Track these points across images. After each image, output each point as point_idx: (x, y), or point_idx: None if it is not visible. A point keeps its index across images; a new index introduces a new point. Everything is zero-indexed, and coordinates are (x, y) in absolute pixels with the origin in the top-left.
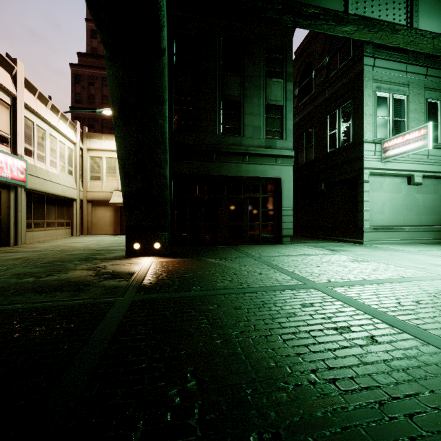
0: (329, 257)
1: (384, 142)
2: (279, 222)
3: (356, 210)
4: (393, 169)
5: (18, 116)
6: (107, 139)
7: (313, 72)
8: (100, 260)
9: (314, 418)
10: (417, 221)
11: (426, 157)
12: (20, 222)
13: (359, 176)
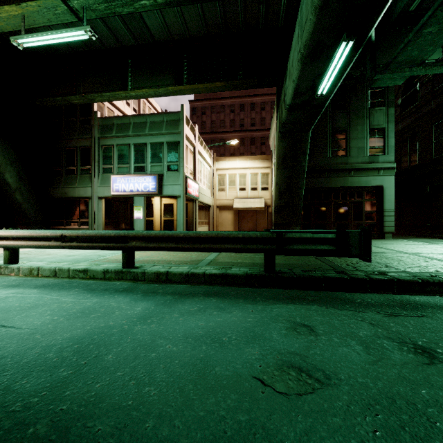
0: (425, 246)
1: None
2: (381, 221)
3: None
4: None
5: (196, 158)
6: (229, 160)
7: (417, 84)
8: None
9: (397, 265)
10: None
11: None
12: (196, 221)
13: None
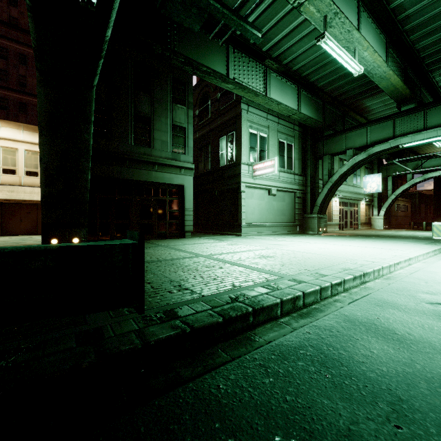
0: (216, 243)
1: (254, 165)
2: (183, 220)
3: (237, 212)
4: (259, 184)
5: None
6: None
7: (209, 101)
8: None
9: (193, 282)
10: (274, 220)
11: (278, 177)
12: None
13: (239, 187)
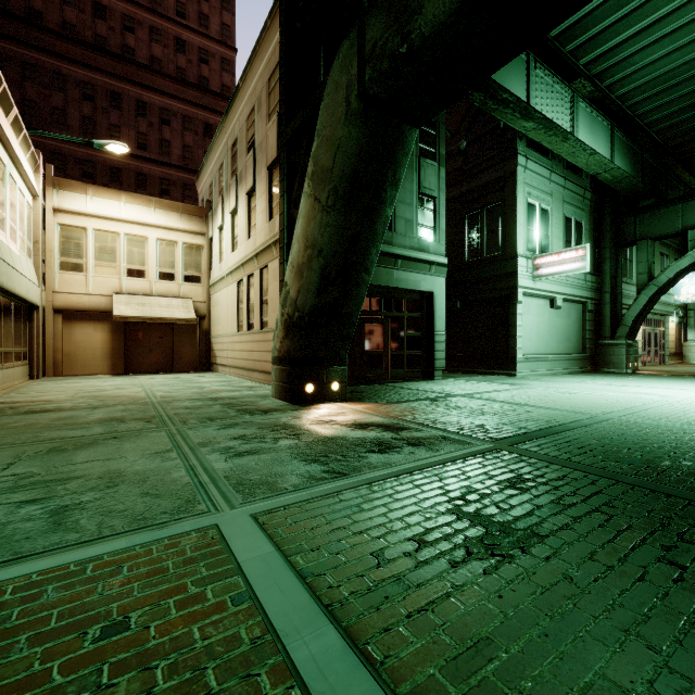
0: (530, 391)
1: (535, 258)
2: (430, 350)
3: (506, 336)
4: (541, 289)
5: None
6: (98, 195)
7: None
8: (276, 411)
9: None
10: (556, 349)
11: (564, 278)
12: None
13: (512, 296)
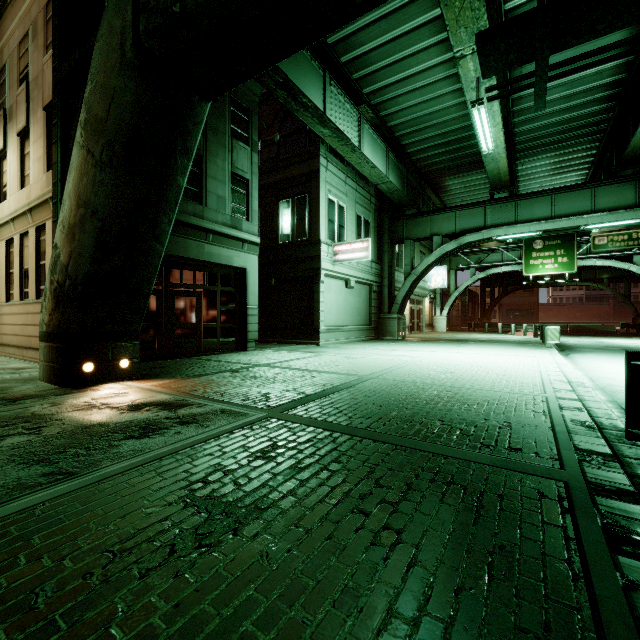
0: (324, 358)
1: (334, 245)
2: (243, 323)
3: (311, 310)
4: (339, 272)
5: None
6: None
7: (259, 142)
8: (31, 399)
9: (484, 413)
10: (351, 322)
11: (356, 264)
12: None
13: (316, 276)
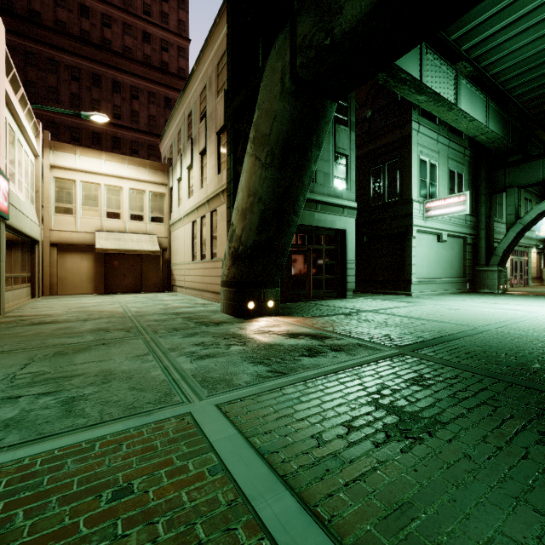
0: (423, 308)
1: (426, 202)
2: (343, 275)
3: (402, 264)
4: (430, 227)
5: None
6: (84, 155)
7: None
8: (225, 323)
9: None
10: (442, 274)
11: (449, 218)
12: (1, 278)
13: (408, 232)
